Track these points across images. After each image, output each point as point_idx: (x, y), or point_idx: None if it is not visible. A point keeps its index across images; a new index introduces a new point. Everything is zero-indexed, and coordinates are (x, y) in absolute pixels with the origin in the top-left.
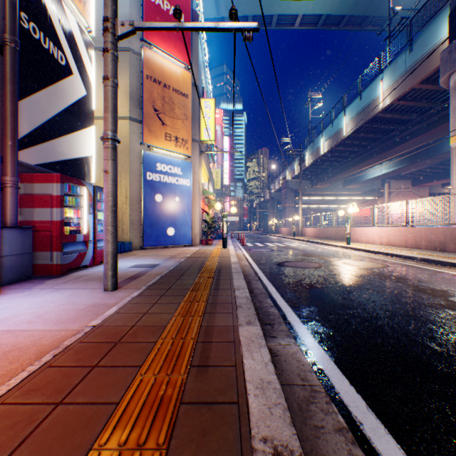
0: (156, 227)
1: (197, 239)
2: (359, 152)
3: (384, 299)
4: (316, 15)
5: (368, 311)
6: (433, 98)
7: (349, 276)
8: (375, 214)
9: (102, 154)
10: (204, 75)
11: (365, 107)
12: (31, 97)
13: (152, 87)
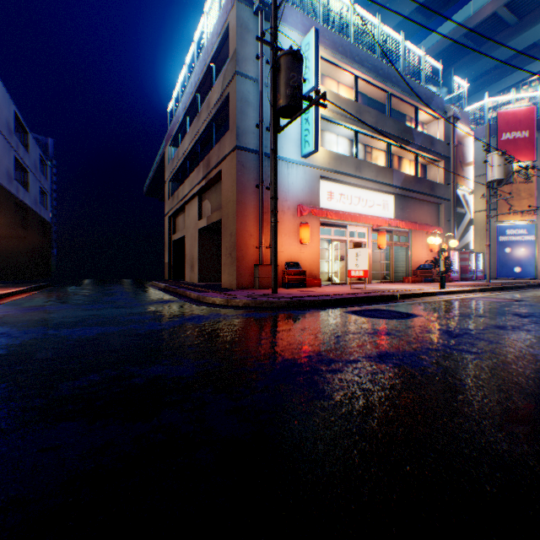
0: (504, 267)
1: (539, 275)
2: None
3: None
4: None
5: None
6: None
7: None
8: None
9: None
10: None
11: None
12: (457, 230)
13: (501, 188)
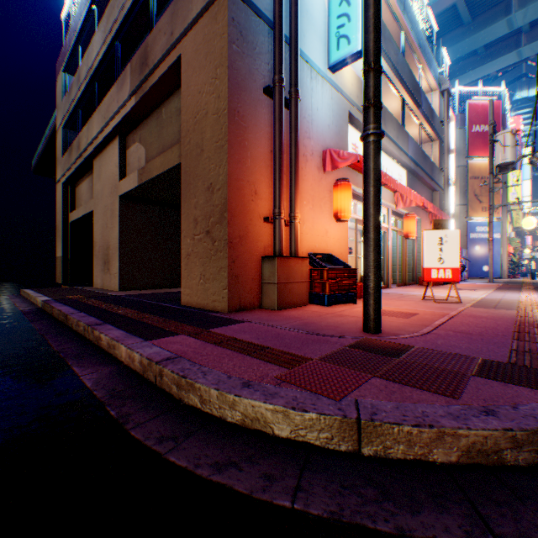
0: (474, 266)
1: (503, 274)
2: None
3: None
4: None
5: None
6: None
7: None
8: None
9: None
10: None
11: None
12: None
13: (472, 183)
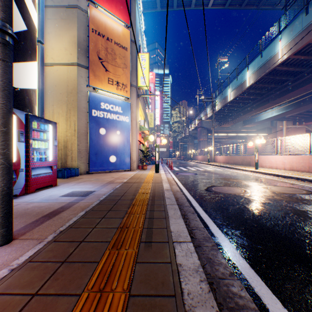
0: (100, 155)
1: (134, 164)
2: (257, 99)
3: None
4: None
5: None
6: None
7: (287, 206)
8: (279, 145)
9: (54, 94)
10: (141, 37)
11: (265, 63)
12: None
13: (97, 40)
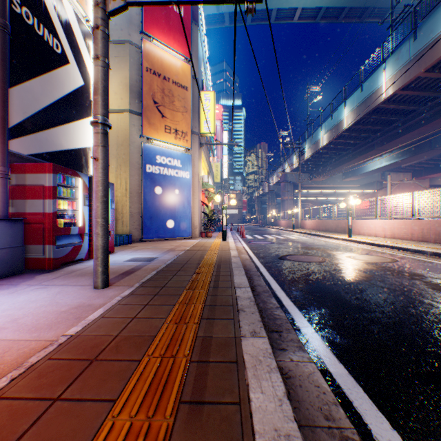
0: (156, 220)
1: (196, 231)
2: (359, 144)
3: (403, 300)
4: (315, 8)
5: (389, 315)
6: (438, 87)
7: (357, 271)
8: (378, 206)
9: None
10: (204, 68)
11: (366, 98)
12: (24, 85)
13: (152, 80)
